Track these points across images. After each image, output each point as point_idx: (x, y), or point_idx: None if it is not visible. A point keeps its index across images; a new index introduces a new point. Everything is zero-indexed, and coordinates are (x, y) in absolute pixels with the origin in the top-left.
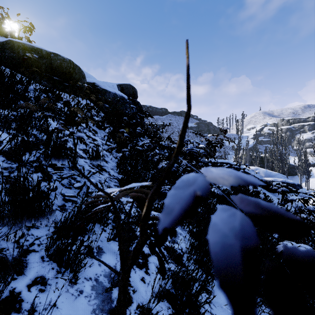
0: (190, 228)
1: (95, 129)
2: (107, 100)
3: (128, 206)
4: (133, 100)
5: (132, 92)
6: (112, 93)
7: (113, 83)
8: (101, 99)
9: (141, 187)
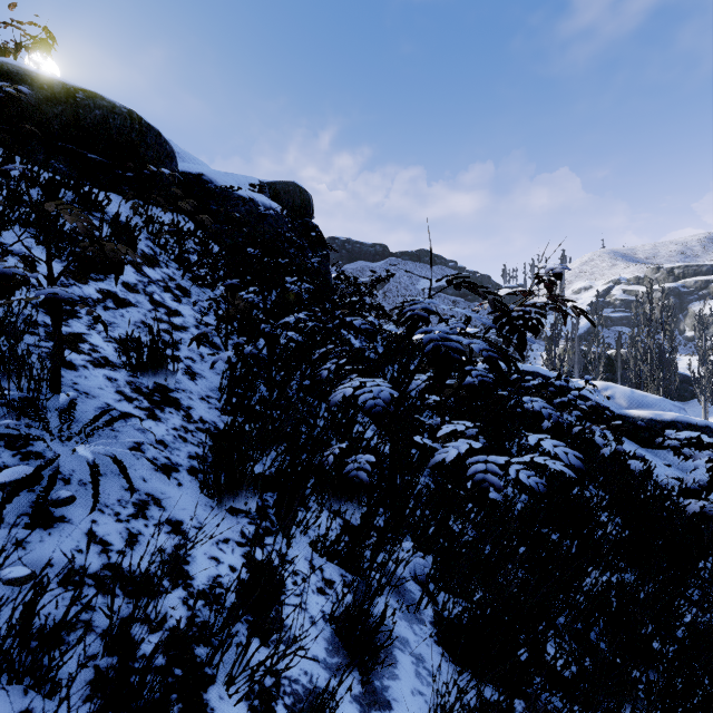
0: (439, 604)
1: (187, 286)
2: (231, 216)
3: (217, 542)
4: (303, 221)
5: (300, 202)
6: (245, 200)
7: (250, 178)
8: (216, 213)
9: (287, 455)
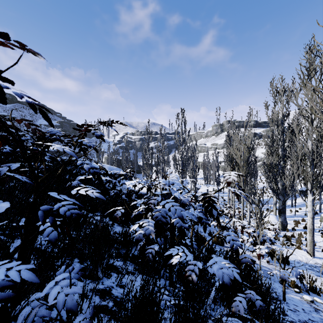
0: None
1: None
2: None
3: None
4: None
5: None
6: None
7: None
8: None
9: None
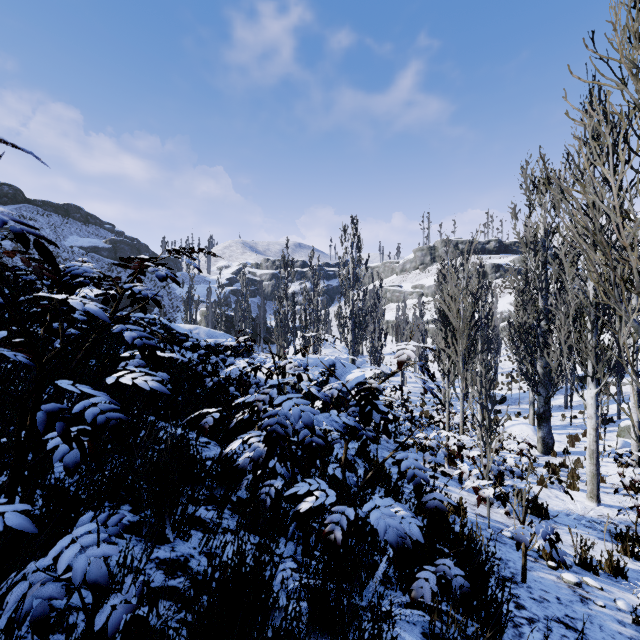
0: None
1: None
2: None
3: None
4: None
5: None
6: None
7: None
8: None
9: None
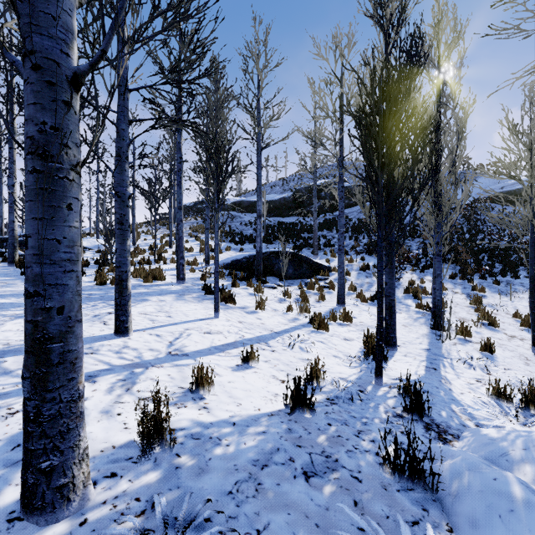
0: None
1: None
2: None
3: None
4: None
5: None
6: None
7: None
8: None
9: None
